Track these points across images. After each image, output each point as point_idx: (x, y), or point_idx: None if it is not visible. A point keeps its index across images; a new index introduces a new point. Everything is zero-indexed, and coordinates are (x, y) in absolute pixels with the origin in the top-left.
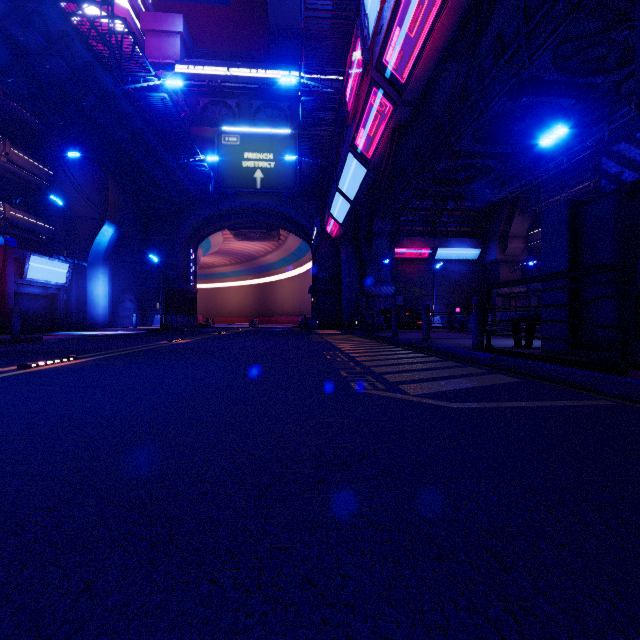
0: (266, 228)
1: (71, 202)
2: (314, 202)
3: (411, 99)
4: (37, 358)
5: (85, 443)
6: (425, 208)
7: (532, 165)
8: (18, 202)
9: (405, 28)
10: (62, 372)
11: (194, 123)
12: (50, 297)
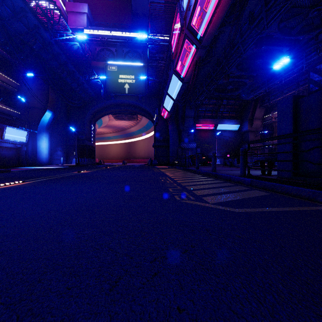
0: (130, 114)
1: (29, 99)
2: (155, 100)
3: (205, 45)
4: (2, 181)
5: (1, 240)
6: (211, 104)
7: (266, 82)
8: (1, 99)
9: (203, 6)
10: (12, 189)
11: (93, 59)
12: (17, 149)
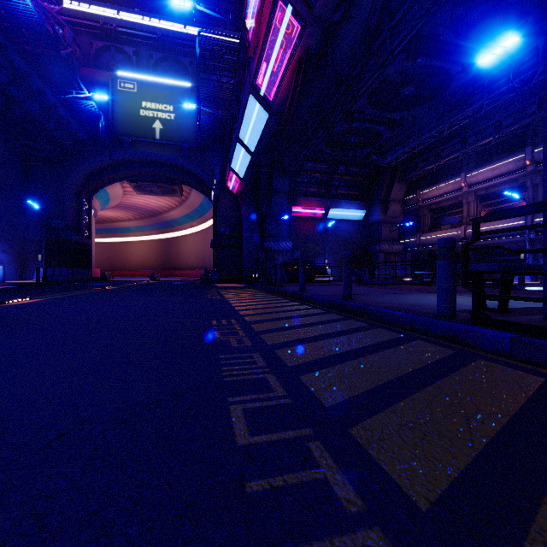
0: (167, 182)
1: None
2: (215, 158)
3: (322, 16)
4: None
5: None
6: (319, 171)
7: (416, 132)
8: None
9: None
10: None
11: (87, 66)
12: None
